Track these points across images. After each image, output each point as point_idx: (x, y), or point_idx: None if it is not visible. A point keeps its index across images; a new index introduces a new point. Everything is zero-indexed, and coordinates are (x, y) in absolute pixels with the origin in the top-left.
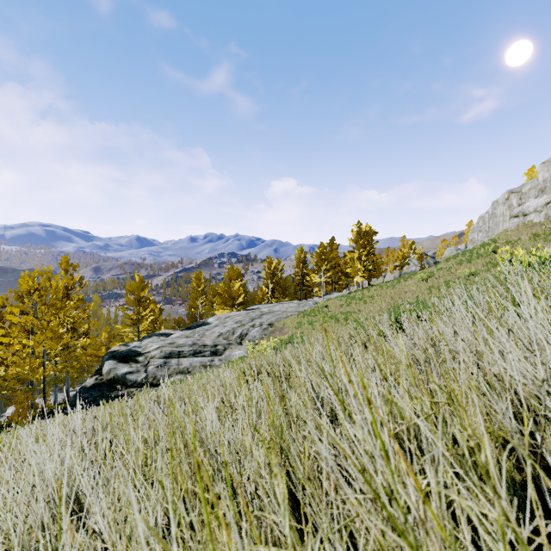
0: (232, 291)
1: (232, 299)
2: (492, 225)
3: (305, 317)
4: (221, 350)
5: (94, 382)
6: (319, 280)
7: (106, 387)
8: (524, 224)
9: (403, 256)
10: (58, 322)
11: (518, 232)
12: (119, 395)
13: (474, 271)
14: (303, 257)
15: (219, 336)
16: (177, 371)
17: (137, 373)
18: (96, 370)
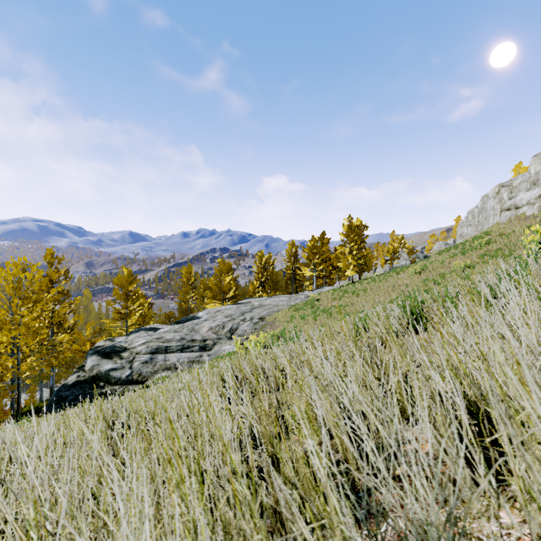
0: (223, 285)
1: (222, 293)
2: (481, 220)
3: (296, 311)
4: (210, 345)
5: (76, 379)
6: (311, 273)
7: (88, 385)
8: (517, 217)
9: (393, 250)
10: (32, 316)
11: (511, 224)
12: (101, 393)
13: (470, 263)
14: (294, 251)
15: (209, 330)
16: (164, 367)
17: (121, 369)
18: (79, 367)
